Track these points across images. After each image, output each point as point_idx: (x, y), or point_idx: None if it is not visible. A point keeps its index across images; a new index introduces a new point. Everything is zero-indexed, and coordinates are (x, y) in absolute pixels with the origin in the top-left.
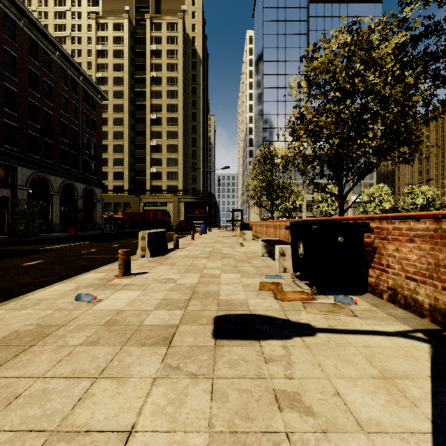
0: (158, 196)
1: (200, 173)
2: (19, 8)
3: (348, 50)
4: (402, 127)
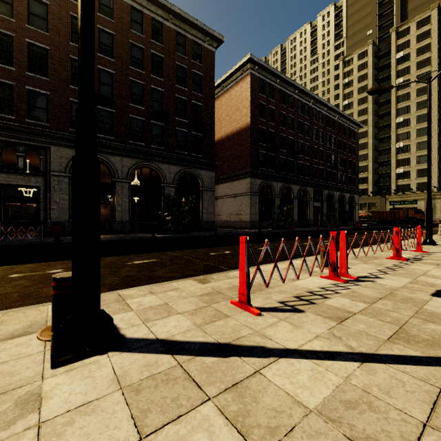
0: (406, 195)
1: None
2: (325, 105)
3: None
4: None
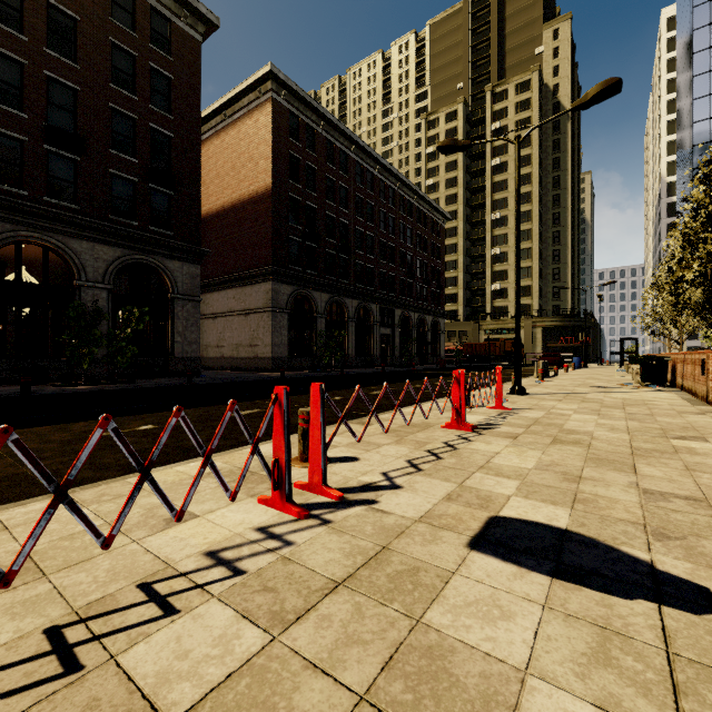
0: (503, 321)
1: (566, 283)
2: (397, 177)
3: None
4: None
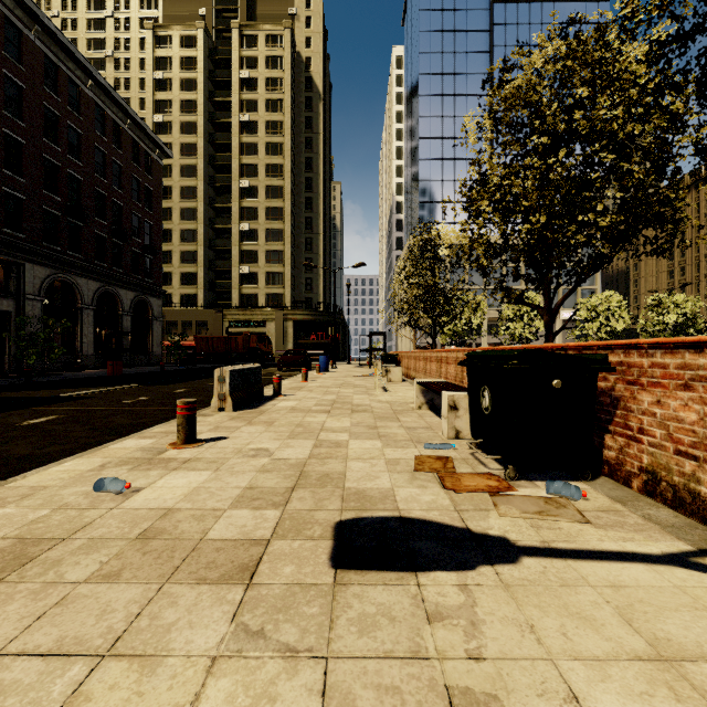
0: (252, 311)
1: (318, 275)
2: (28, 9)
3: (562, 67)
4: (651, 195)
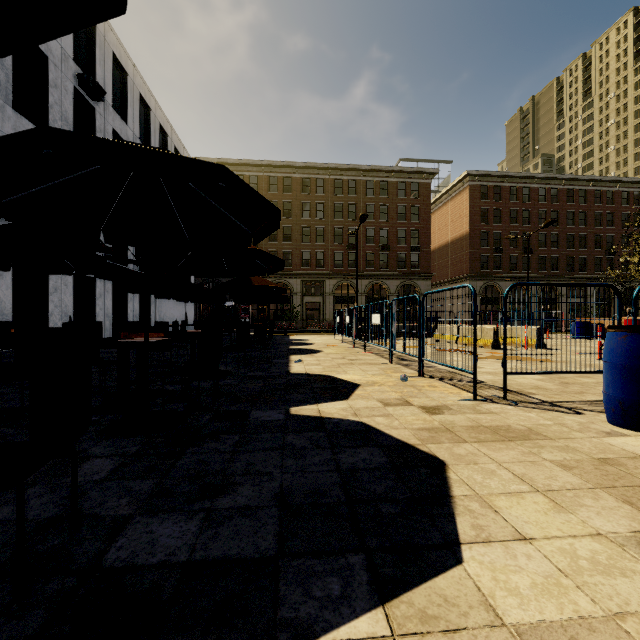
0: None
1: None
2: (588, 180)
3: None
4: None
